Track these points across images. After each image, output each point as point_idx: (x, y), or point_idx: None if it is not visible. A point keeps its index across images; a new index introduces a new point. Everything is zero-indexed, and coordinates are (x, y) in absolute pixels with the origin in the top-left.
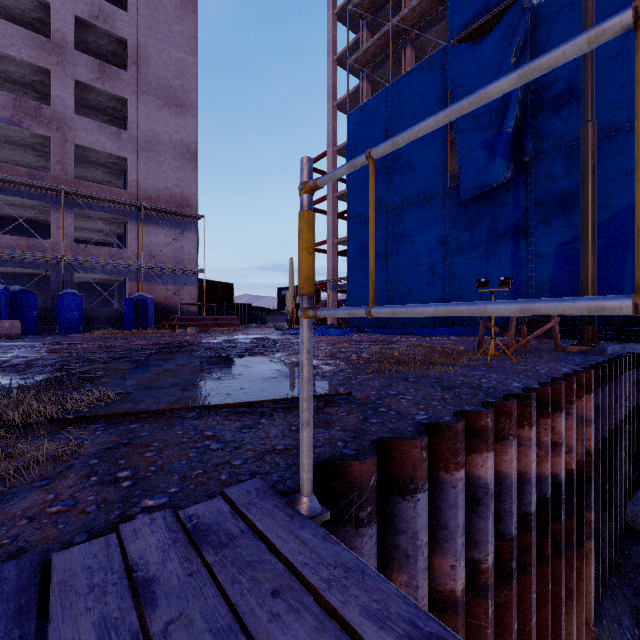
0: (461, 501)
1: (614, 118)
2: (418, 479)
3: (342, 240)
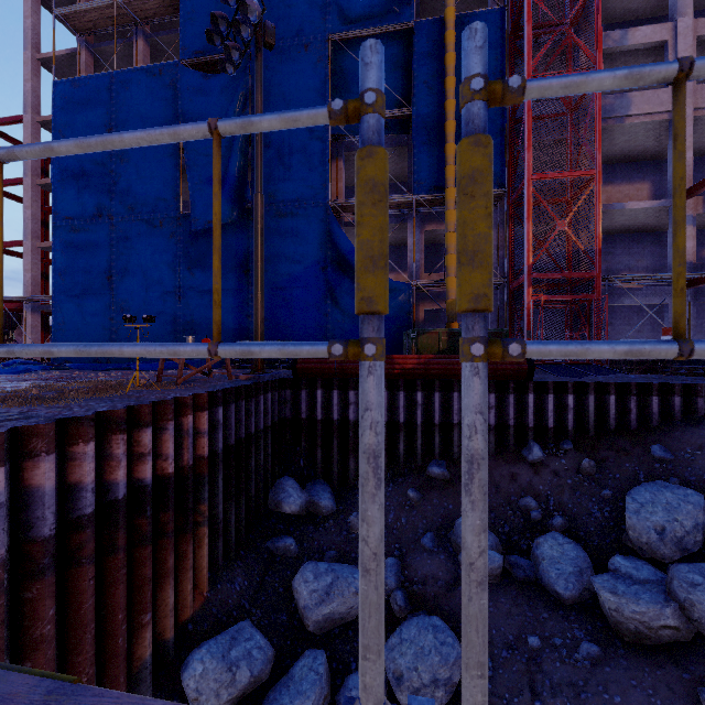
0: None
1: (306, 194)
2: None
3: (49, 245)
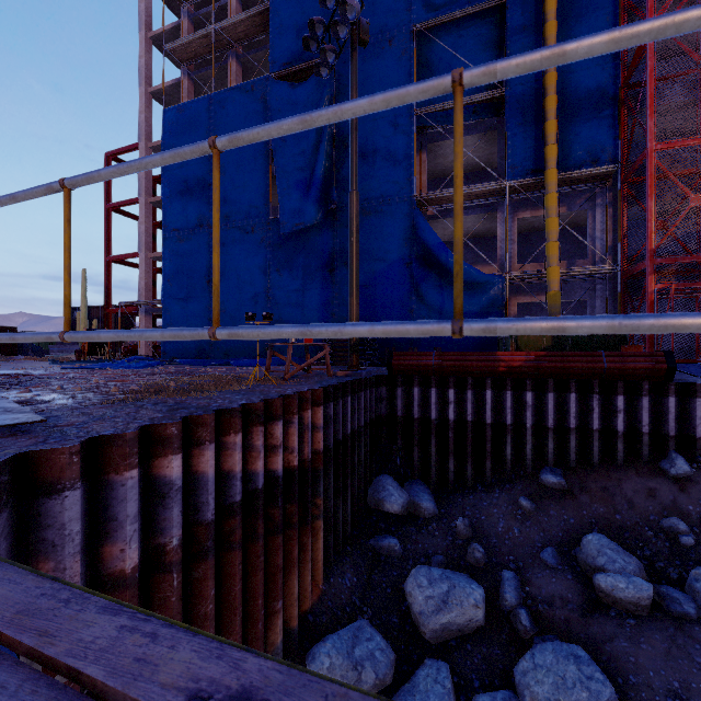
0: (132, 495)
1: (390, 189)
2: (66, 479)
3: (159, 255)
